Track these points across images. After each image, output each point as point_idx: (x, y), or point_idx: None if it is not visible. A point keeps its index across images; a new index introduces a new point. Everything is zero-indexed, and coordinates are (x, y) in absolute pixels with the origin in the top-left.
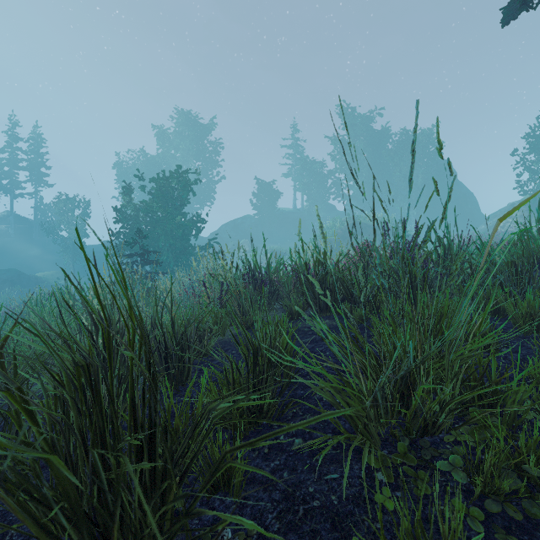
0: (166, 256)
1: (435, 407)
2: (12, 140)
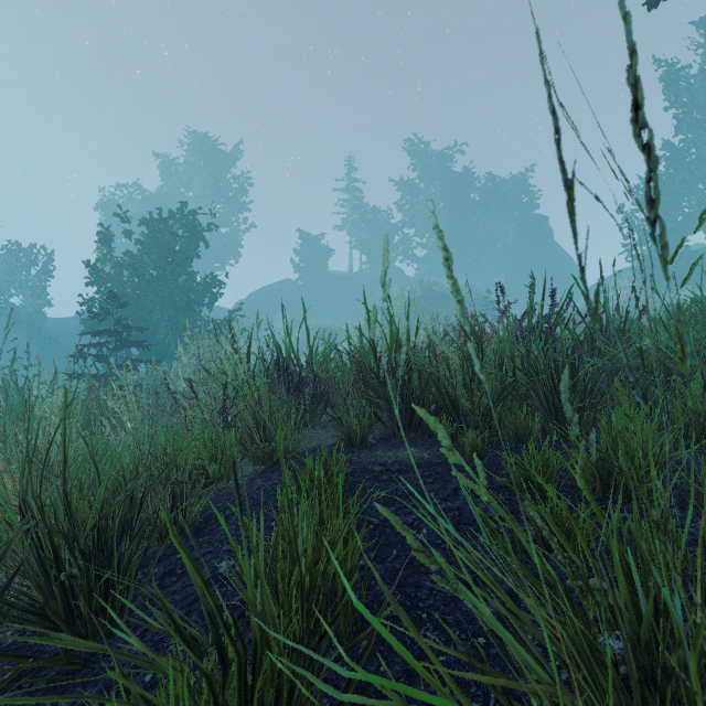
0: (164, 335)
1: None
2: None
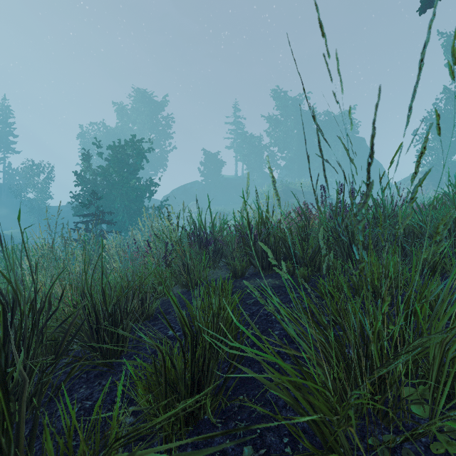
0: (122, 216)
1: (405, 393)
2: None
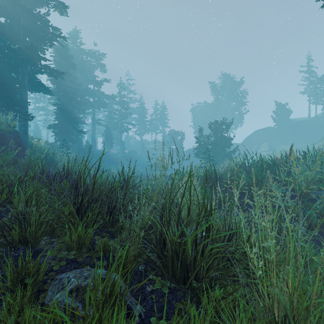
0: (216, 157)
1: None
2: (156, 110)
